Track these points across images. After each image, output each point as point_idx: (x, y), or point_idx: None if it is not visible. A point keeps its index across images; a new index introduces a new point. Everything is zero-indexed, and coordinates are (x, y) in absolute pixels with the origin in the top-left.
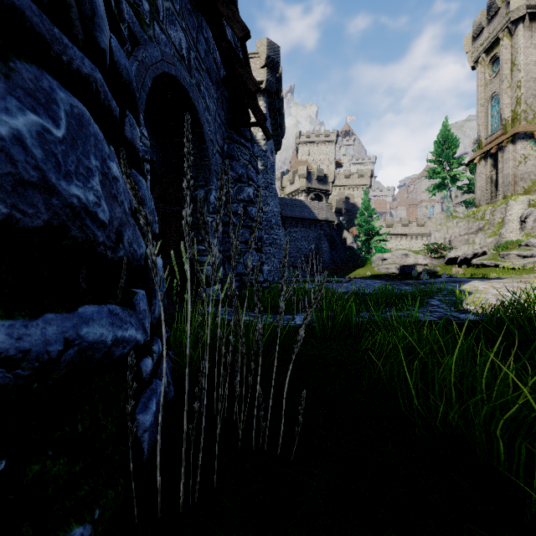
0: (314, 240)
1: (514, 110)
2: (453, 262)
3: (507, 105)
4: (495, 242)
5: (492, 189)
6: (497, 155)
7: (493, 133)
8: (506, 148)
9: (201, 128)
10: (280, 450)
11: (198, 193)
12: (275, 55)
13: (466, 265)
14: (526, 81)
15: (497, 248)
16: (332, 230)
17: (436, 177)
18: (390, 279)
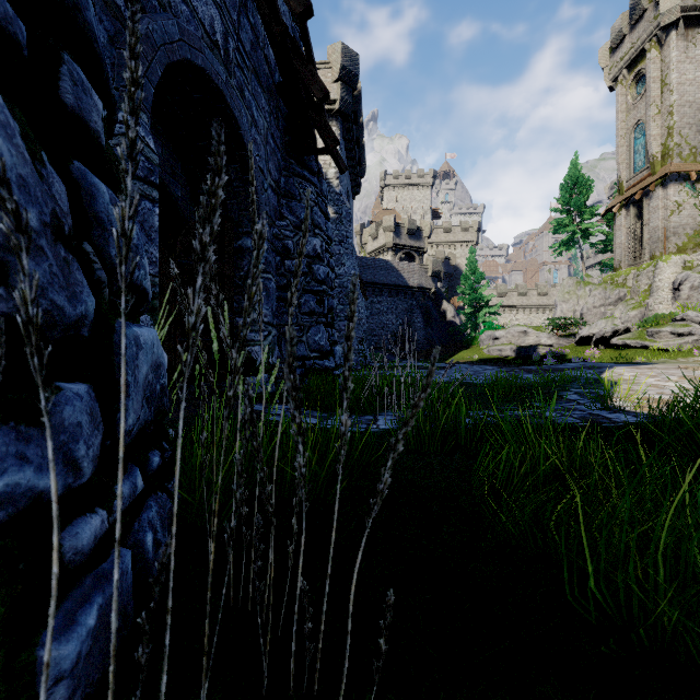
0: (404, 313)
1: (665, 144)
2: (586, 342)
3: (655, 136)
4: (640, 316)
5: (636, 247)
6: (641, 202)
7: (637, 174)
8: (654, 193)
9: (245, 150)
10: (345, 696)
11: (241, 244)
12: (353, 66)
13: (603, 345)
14: (680, 106)
15: (644, 323)
16: (428, 300)
17: (563, 232)
18: (504, 364)
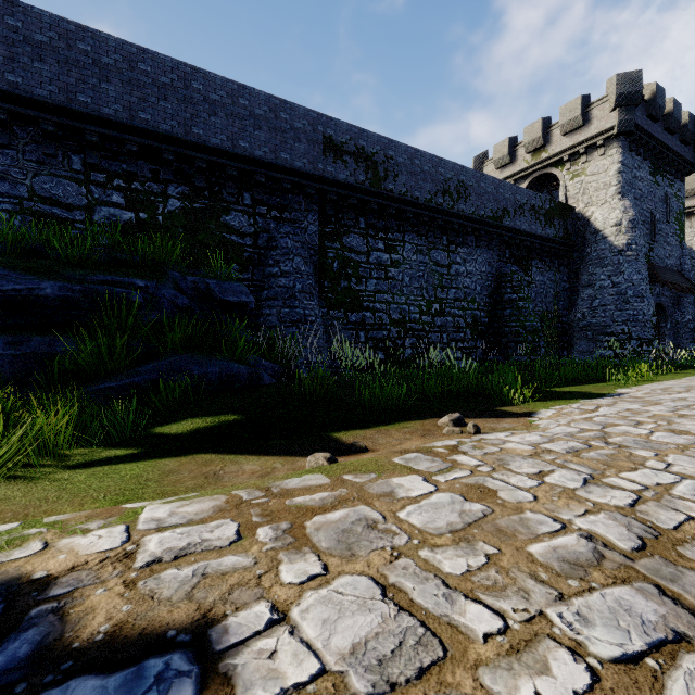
0: None
1: None
2: None
3: None
4: None
5: None
6: None
7: None
8: None
9: (663, 307)
10: None
11: (661, 325)
12: None
13: None
14: None
15: None
16: None
17: None
18: None
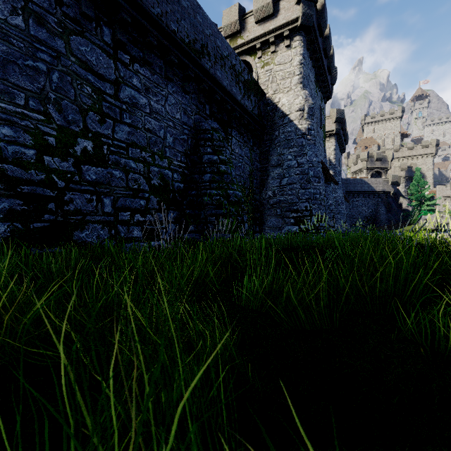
0: (372, 206)
1: None
2: None
3: None
4: None
5: None
6: None
7: None
8: None
9: None
10: None
11: None
12: (341, 115)
13: None
14: None
15: None
16: (389, 198)
17: None
18: None
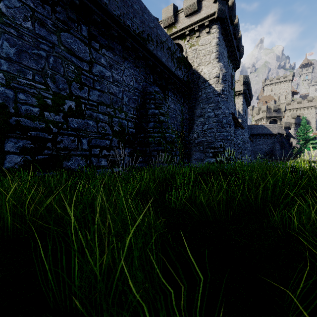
0: (270, 144)
1: None
2: None
3: None
4: None
5: None
6: None
7: None
8: None
9: None
10: None
11: None
12: (247, 80)
13: None
14: None
15: None
16: (282, 138)
17: None
18: None
